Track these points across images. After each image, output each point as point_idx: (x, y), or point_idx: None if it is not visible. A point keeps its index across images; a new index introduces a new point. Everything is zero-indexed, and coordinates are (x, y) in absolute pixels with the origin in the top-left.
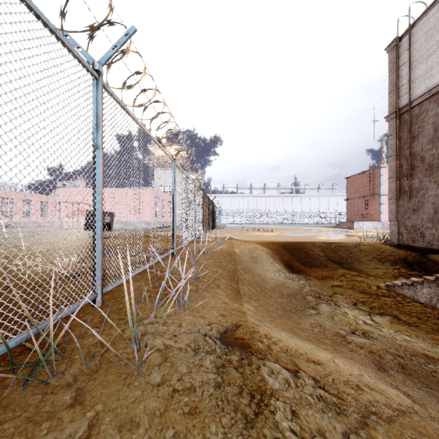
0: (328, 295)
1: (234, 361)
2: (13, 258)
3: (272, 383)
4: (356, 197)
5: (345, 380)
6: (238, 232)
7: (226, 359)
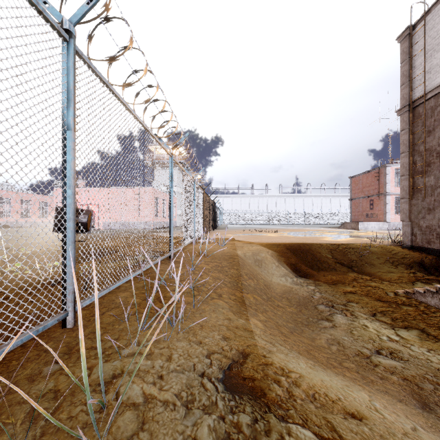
0: (342, 304)
1: (245, 428)
2: None
3: None
4: (360, 197)
5: None
6: (240, 232)
7: (231, 423)
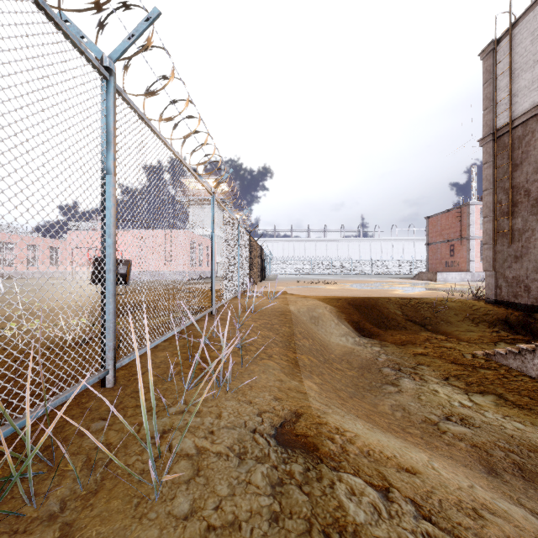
0: (411, 367)
1: (297, 475)
2: (8, 318)
3: (355, 513)
4: (439, 242)
5: (455, 501)
6: (293, 284)
7: (284, 471)
